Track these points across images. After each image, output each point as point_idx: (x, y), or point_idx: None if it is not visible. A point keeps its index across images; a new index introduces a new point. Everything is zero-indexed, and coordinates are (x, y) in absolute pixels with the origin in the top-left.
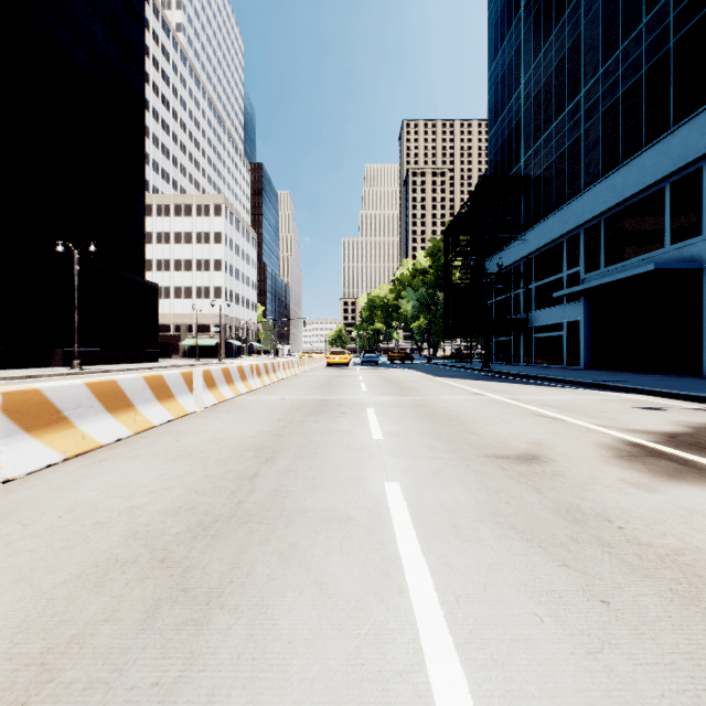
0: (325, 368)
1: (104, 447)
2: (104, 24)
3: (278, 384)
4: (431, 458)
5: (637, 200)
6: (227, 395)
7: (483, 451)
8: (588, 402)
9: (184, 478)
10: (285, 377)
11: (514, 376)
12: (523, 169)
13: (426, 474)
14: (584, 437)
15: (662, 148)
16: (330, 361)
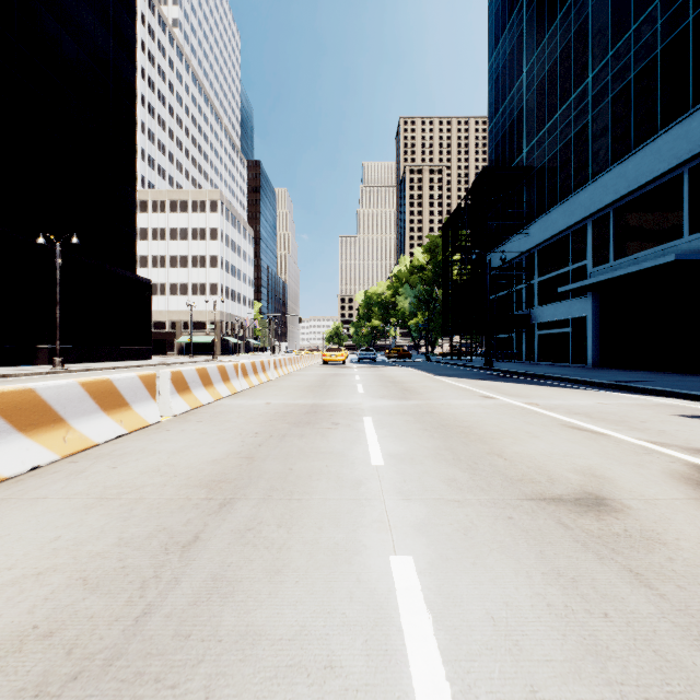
0: (321, 367)
1: (8, 480)
2: (92, 11)
3: (267, 385)
4: (454, 502)
5: (651, 188)
6: (204, 399)
7: (523, 489)
8: (619, 407)
9: (83, 546)
10: (276, 377)
11: (521, 375)
12: (525, 160)
13: (452, 538)
14: (646, 462)
15: (680, 131)
16: (326, 358)
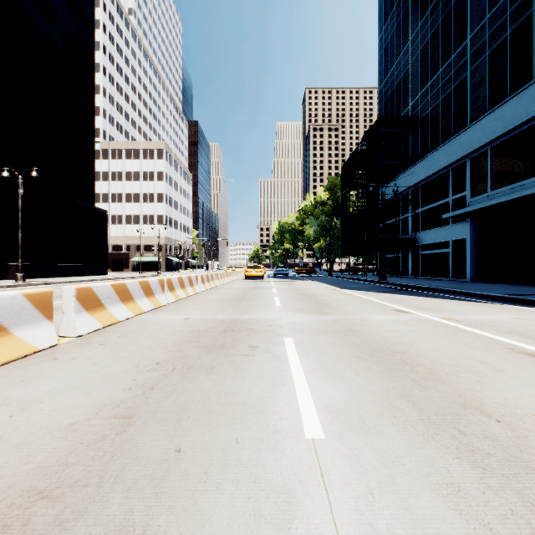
0: (244, 281)
1: None
2: None
3: (193, 297)
4: None
5: (526, 127)
6: (121, 315)
7: None
8: None
9: None
10: (203, 290)
11: (414, 288)
12: (411, 112)
13: None
14: None
15: None
16: (247, 274)
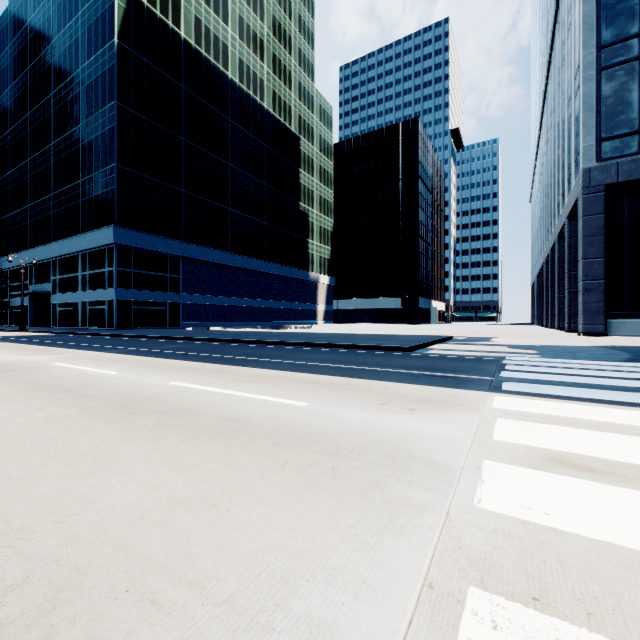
0: None
1: None
2: None
3: None
4: None
5: (41, 263)
6: None
7: None
8: None
9: None
10: None
11: None
12: (10, 220)
13: None
14: None
15: (43, 249)
16: None
